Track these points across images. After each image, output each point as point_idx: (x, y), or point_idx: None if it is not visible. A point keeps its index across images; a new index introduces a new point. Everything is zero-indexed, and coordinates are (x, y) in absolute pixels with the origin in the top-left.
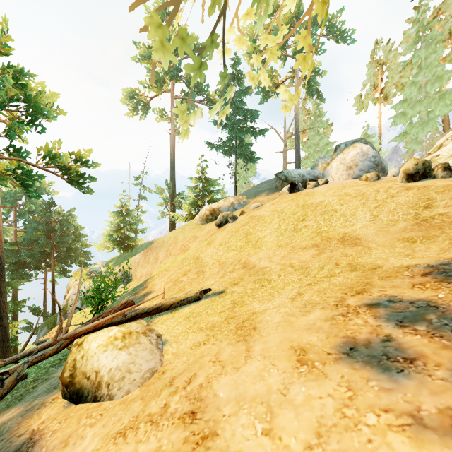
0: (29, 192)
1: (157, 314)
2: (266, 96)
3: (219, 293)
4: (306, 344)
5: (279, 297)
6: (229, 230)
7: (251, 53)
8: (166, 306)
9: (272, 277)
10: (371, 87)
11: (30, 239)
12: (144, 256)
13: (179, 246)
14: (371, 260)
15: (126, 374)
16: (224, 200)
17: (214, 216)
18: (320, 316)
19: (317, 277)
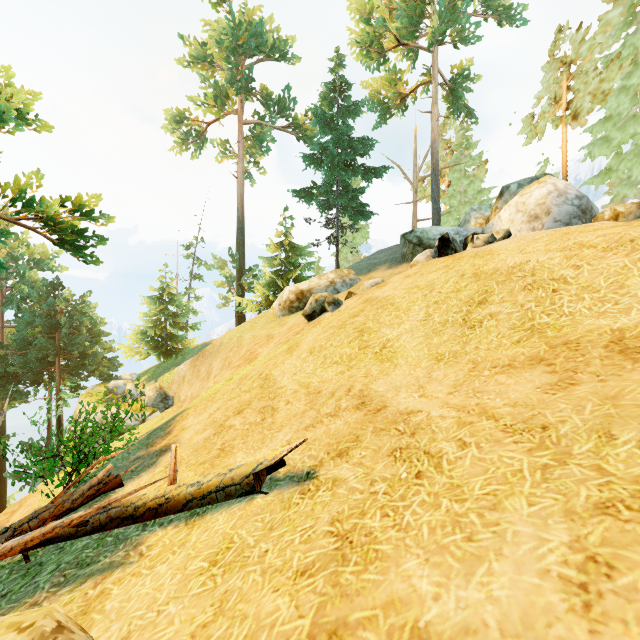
0: None
1: (159, 519)
2: (385, 115)
3: (301, 478)
4: None
5: (502, 556)
6: (326, 325)
7: (363, 41)
8: (176, 505)
9: (443, 448)
10: (549, 101)
11: (24, 340)
12: (192, 366)
13: (243, 352)
14: None
15: None
16: (320, 277)
17: (302, 302)
18: None
19: (615, 473)
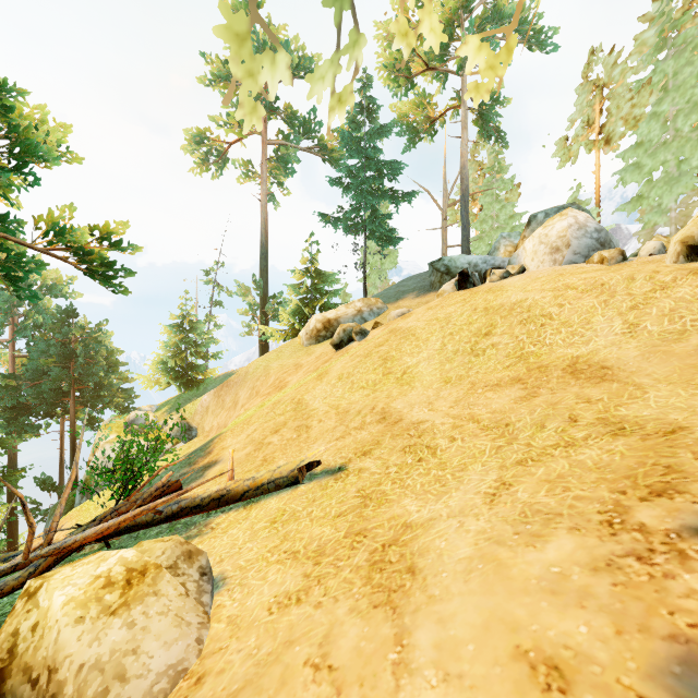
0: (18, 290)
1: (220, 509)
2: (414, 138)
3: (335, 471)
4: (558, 646)
5: (458, 490)
6: (354, 353)
7: (391, 66)
8: (235, 495)
9: (439, 443)
10: (583, 124)
11: (37, 370)
12: (217, 396)
13: (271, 381)
14: (653, 411)
15: (113, 683)
16: (347, 306)
17: (330, 331)
18: (576, 552)
19: (535, 445)
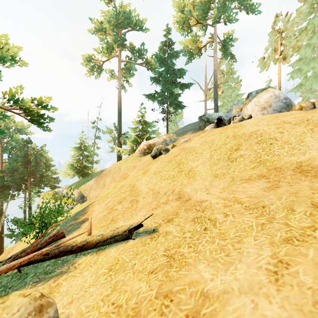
0: None
1: (83, 252)
2: (191, 57)
3: (150, 232)
4: None
5: (241, 262)
6: (162, 160)
7: (180, 21)
8: (91, 245)
9: (217, 217)
10: (272, 50)
11: (12, 168)
12: (96, 181)
13: (121, 174)
14: None
15: None
16: (159, 138)
17: (150, 150)
18: None
19: (293, 226)
